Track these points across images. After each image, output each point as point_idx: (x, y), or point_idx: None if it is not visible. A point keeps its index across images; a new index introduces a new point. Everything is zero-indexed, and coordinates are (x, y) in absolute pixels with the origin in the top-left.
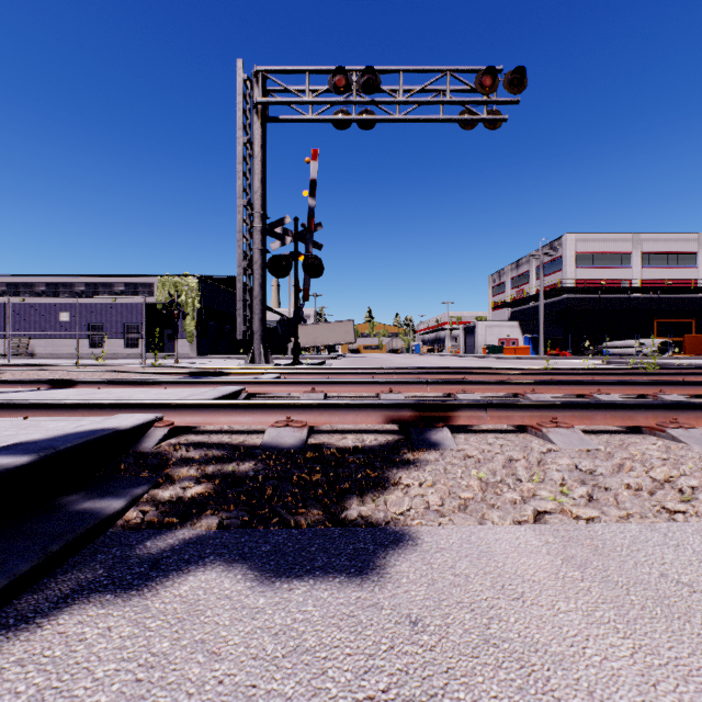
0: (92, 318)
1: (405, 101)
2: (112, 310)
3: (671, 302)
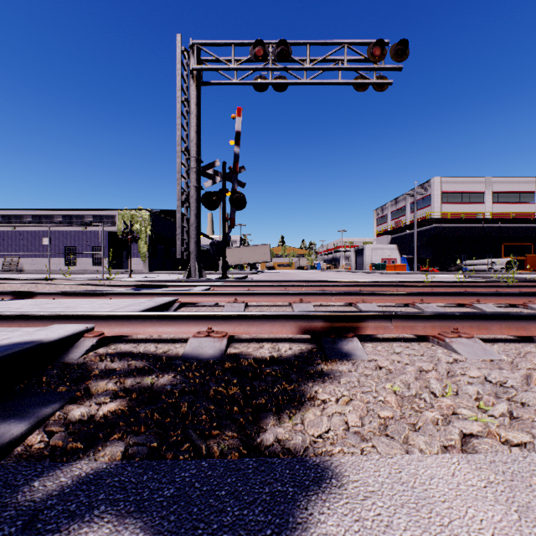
0: (68, 242)
1: (311, 68)
2: (83, 236)
3: (515, 230)
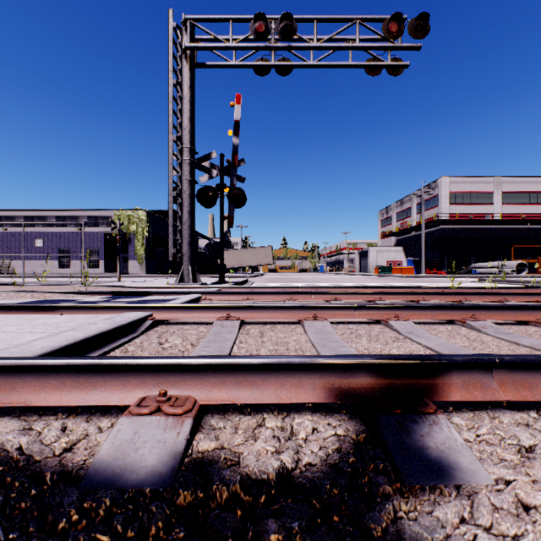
0: (61, 244)
1: (318, 46)
2: (77, 238)
3: (525, 231)
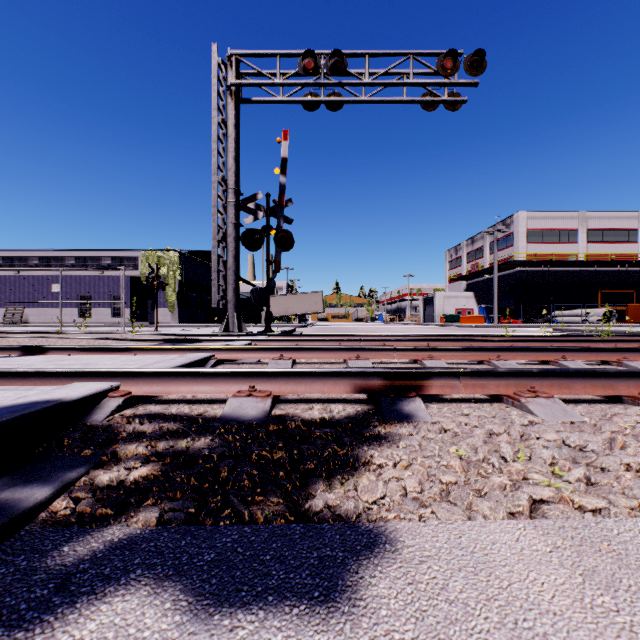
0: (81, 289)
1: (370, 83)
2: (100, 282)
3: (614, 274)
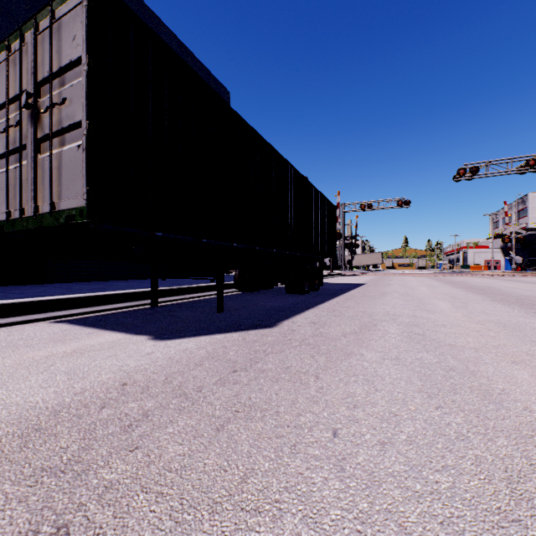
0: None
1: (379, 208)
2: None
3: None
